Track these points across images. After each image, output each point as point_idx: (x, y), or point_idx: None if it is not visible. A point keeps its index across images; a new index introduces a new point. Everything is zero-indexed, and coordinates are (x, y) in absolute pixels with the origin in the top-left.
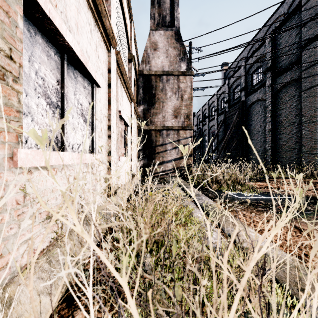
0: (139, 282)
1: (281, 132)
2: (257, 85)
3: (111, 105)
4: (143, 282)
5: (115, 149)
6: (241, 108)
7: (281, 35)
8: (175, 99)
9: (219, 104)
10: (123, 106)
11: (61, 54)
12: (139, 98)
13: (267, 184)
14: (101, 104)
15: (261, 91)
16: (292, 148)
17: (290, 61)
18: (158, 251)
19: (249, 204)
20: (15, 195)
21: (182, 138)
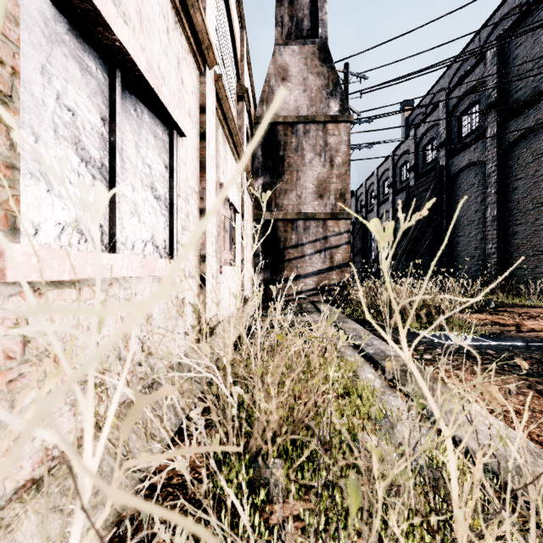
0: (258, 525)
1: (518, 222)
2: (469, 137)
3: (206, 171)
4: (267, 523)
5: (212, 253)
6: (438, 180)
7: (517, 41)
8: (320, 164)
9: (398, 174)
10: (228, 177)
11: (109, 68)
12: (256, 164)
13: (494, 317)
14: (187, 168)
15: (477, 147)
16: (539, 251)
17: (535, 90)
18: (296, 452)
19: (466, 357)
20: (1, 340)
21: (332, 235)
